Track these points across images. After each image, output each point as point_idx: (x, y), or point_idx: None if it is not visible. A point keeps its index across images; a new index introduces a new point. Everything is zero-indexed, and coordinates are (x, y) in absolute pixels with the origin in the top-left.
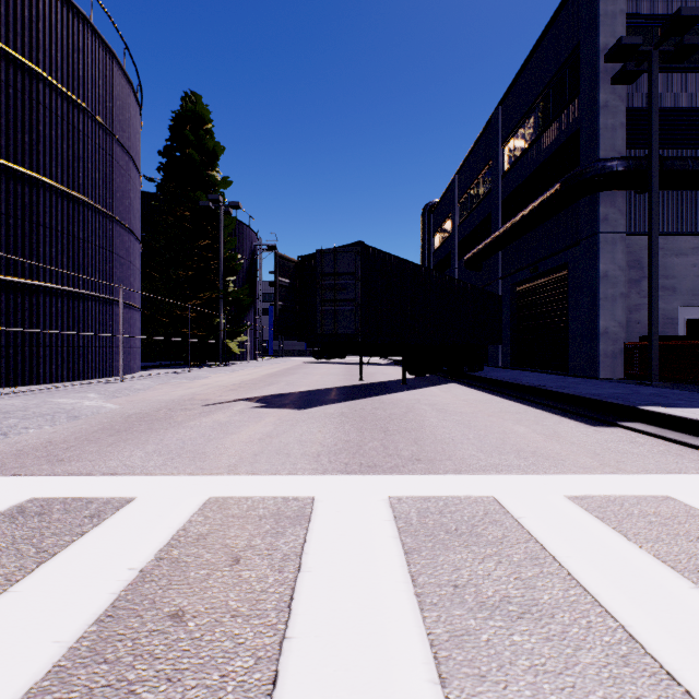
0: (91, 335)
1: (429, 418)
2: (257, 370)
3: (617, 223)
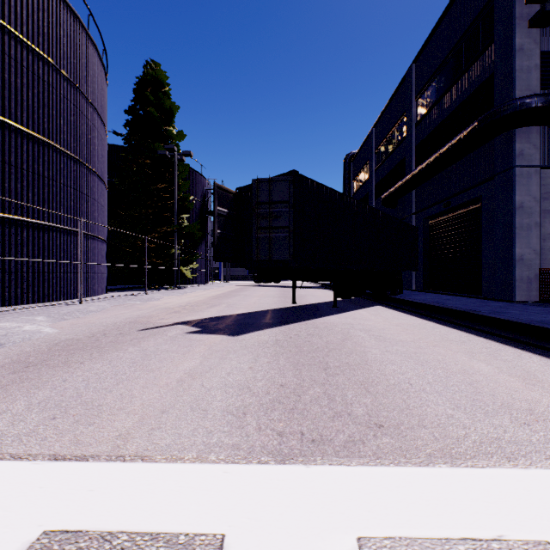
0: (55, 262)
1: (370, 349)
2: (205, 293)
3: (532, 157)
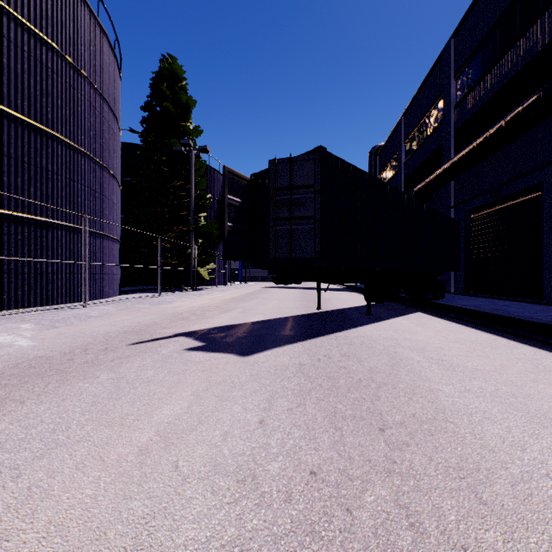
0: (60, 263)
1: (439, 386)
2: (221, 295)
3: None
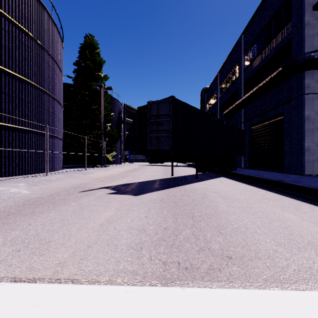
0: (32, 151)
1: (219, 204)
2: (120, 169)
3: (315, 88)
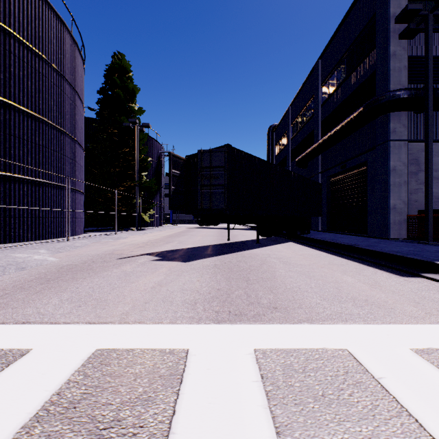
0: (48, 210)
1: (279, 269)
2: (160, 233)
3: (402, 134)
